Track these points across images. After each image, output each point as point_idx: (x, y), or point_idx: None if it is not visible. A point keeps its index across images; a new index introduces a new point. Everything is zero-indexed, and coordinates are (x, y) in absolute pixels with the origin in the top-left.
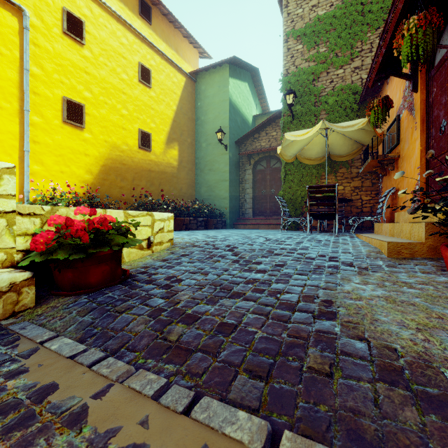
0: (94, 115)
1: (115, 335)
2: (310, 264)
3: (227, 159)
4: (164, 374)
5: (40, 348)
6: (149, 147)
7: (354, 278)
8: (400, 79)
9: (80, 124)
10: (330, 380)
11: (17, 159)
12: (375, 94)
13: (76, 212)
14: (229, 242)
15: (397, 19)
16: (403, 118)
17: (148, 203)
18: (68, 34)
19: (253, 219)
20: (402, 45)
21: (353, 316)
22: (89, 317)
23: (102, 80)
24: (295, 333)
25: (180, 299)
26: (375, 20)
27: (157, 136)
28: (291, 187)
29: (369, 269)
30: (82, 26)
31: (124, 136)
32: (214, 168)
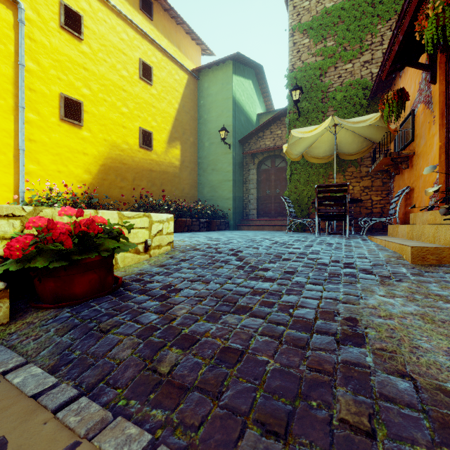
0: (93, 112)
1: (95, 363)
2: (324, 272)
3: (230, 159)
4: (149, 424)
5: (1, 382)
6: (150, 146)
7: (377, 289)
8: (414, 71)
9: (79, 122)
10: (373, 443)
11: (11, 158)
12: (386, 88)
13: (61, 213)
14: (233, 245)
15: (418, 0)
16: (419, 113)
17: (149, 204)
18: (66, 29)
19: (257, 220)
20: (425, 27)
21: (386, 340)
22: (68, 337)
23: (101, 76)
24: (316, 365)
25: (177, 314)
26: (386, 11)
27: (159, 134)
28: (297, 187)
29: (393, 277)
30: (81, 21)
31: (124, 135)
32: (217, 168)
